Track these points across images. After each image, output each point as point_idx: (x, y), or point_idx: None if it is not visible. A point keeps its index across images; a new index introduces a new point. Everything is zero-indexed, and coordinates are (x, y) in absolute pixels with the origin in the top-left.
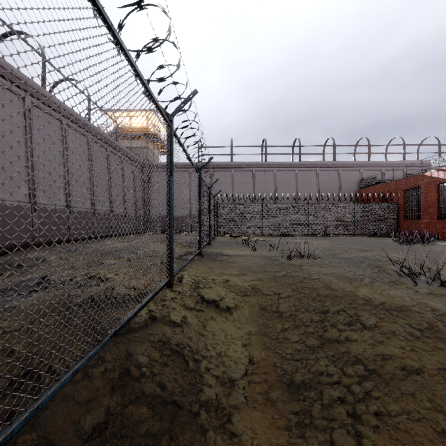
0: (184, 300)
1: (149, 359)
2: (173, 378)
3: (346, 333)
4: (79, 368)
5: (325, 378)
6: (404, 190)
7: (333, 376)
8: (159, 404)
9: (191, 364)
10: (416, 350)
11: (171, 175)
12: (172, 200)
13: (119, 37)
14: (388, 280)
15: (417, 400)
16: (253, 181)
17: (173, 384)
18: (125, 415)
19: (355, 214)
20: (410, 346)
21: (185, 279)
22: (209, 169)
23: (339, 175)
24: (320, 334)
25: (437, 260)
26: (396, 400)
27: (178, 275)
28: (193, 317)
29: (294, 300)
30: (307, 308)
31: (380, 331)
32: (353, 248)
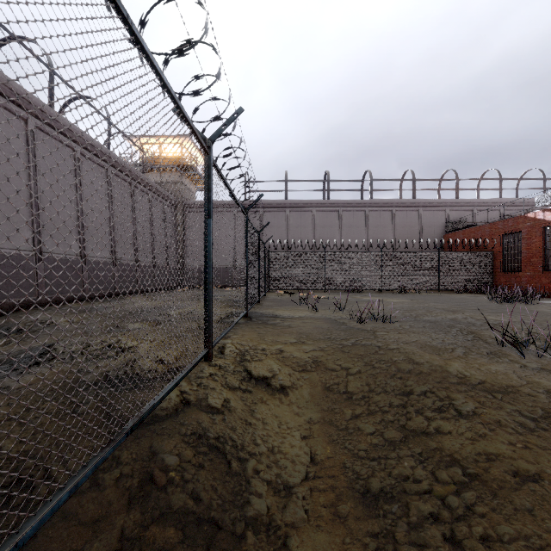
0: (226, 377)
1: (179, 459)
2: (211, 486)
3: (437, 422)
4: (81, 482)
5: (411, 485)
6: (501, 235)
7: (422, 483)
8: (192, 523)
9: (234, 465)
10: (531, 448)
11: (209, 217)
12: (211, 249)
13: (138, 33)
14: (487, 351)
15: (536, 519)
16: (313, 224)
17: (211, 494)
18: (145, 540)
19: (440, 266)
20: (523, 442)
21: (227, 350)
22: (258, 209)
23: (420, 217)
24: (403, 424)
25: (546, 324)
26: (508, 518)
27: (218, 344)
28: (237, 400)
29: (367, 376)
30: (384, 388)
31: (481, 420)
32: (439, 308)
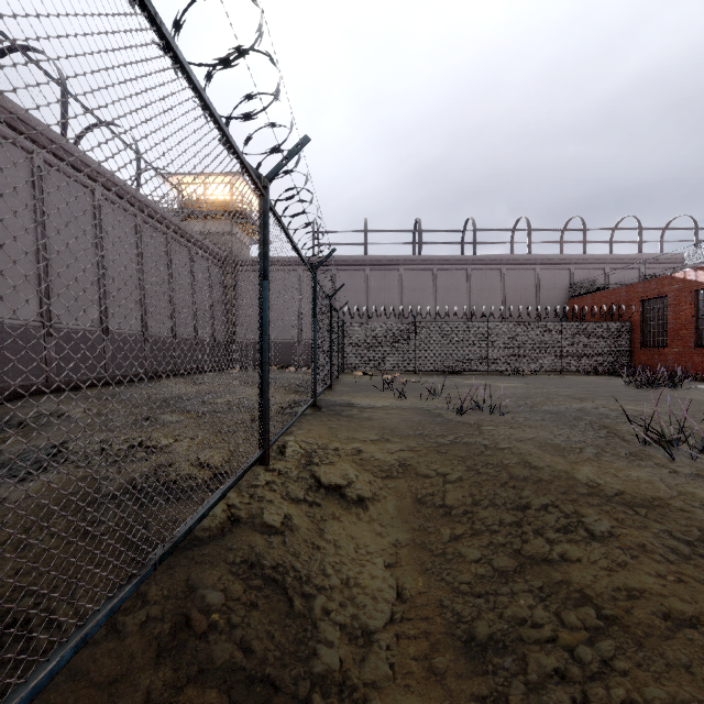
0: (287, 485)
1: (225, 596)
2: (266, 632)
3: (562, 547)
4: (90, 633)
5: (529, 631)
6: (641, 301)
7: (543, 628)
8: (240, 684)
9: (297, 604)
10: (686, 582)
11: (265, 279)
12: (267, 319)
13: (170, 37)
14: (625, 451)
15: (696, 678)
16: (400, 286)
17: (266, 643)
18: None
19: (563, 340)
20: (675, 574)
21: (289, 449)
22: (330, 267)
23: (537, 277)
24: (517, 548)
25: (700, 415)
26: (658, 678)
27: (278, 442)
28: (302, 516)
29: (470, 485)
30: (493, 500)
31: (619, 544)
32: (562, 394)
